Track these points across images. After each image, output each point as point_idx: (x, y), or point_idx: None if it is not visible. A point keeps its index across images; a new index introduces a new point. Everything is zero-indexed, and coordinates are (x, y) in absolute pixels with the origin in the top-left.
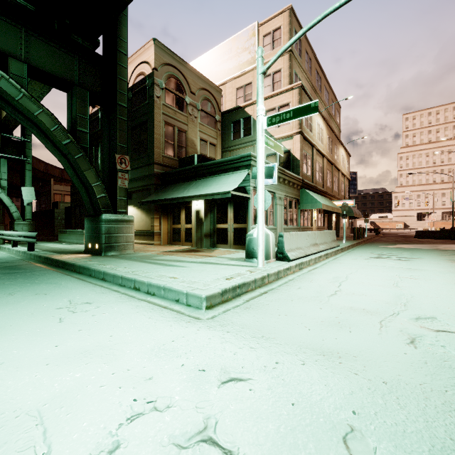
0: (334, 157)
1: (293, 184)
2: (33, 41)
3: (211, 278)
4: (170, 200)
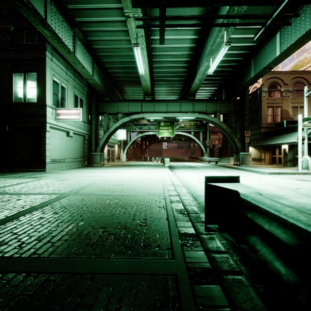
0: None
1: None
2: (221, 105)
3: (273, 171)
4: (268, 145)
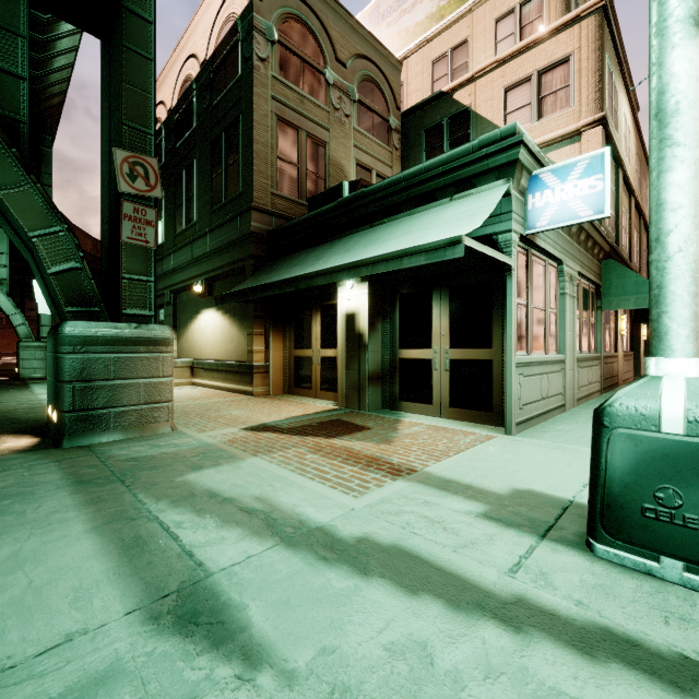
0: (643, 201)
1: (593, 245)
2: None
3: None
4: (278, 285)
